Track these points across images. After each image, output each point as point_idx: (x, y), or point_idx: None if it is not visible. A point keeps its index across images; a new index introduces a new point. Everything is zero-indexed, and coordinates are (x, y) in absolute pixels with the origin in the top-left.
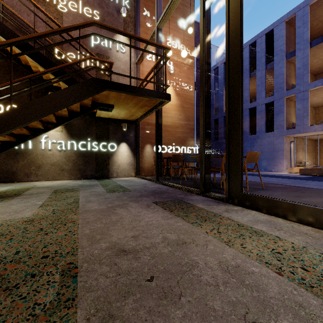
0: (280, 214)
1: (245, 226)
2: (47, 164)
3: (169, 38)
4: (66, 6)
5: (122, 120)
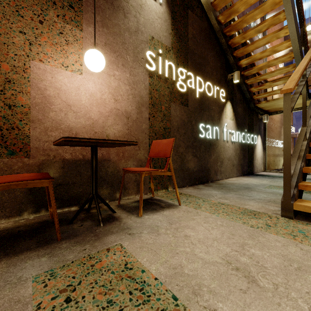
0: None
1: None
2: (226, 159)
3: None
4: None
5: (264, 111)
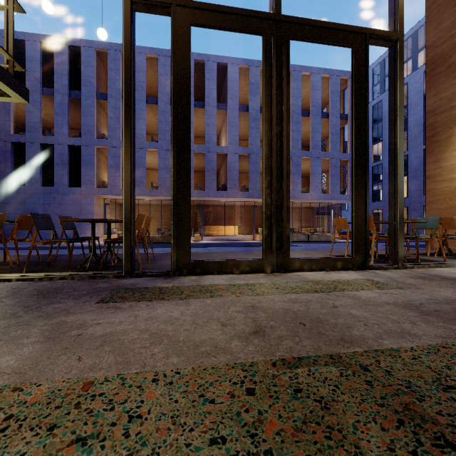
0: (228, 272)
1: (235, 284)
2: None
3: None
4: None
5: None
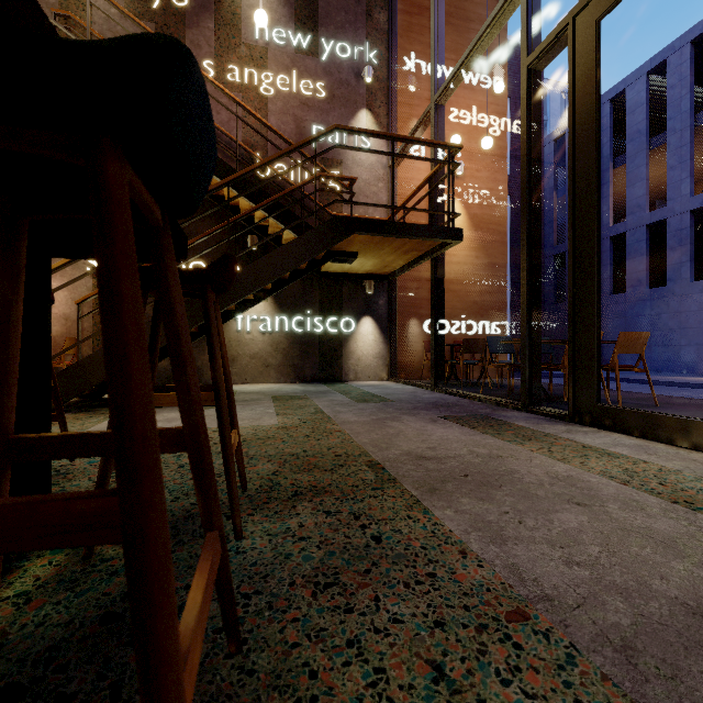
0: (663, 438)
1: (594, 448)
2: (245, 356)
3: (455, 106)
4: (273, 85)
5: (365, 276)
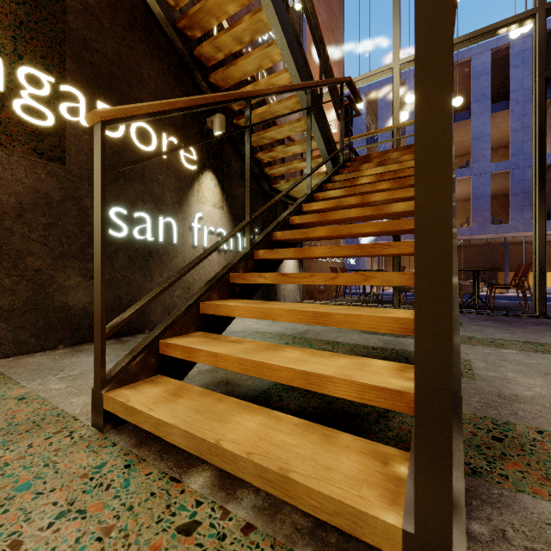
0: None
1: None
2: (200, 283)
3: None
4: None
5: (296, 200)
